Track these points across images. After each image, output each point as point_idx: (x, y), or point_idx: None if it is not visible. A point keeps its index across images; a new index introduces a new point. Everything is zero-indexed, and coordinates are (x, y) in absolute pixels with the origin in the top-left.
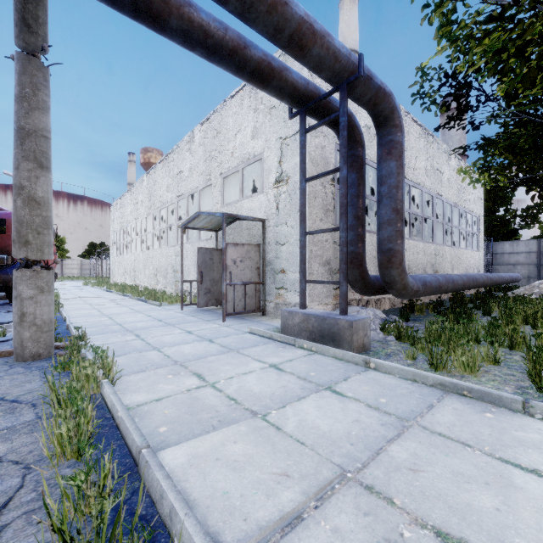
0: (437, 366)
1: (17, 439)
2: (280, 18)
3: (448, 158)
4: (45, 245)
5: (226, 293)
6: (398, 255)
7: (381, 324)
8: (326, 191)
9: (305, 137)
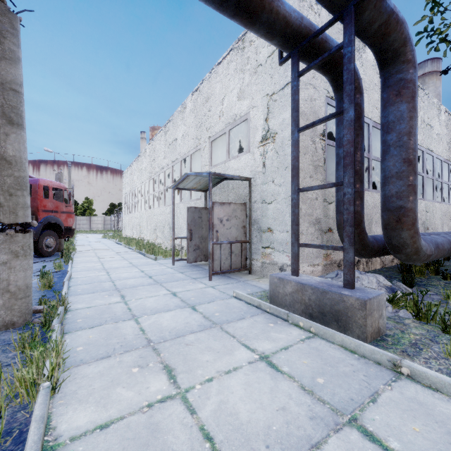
0: None
1: None
2: None
3: (438, 112)
4: (19, 207)
5: (213, 252)
6: (410, 214)
7: (389, 295)
8: (315, 146)
9: (297, 82)
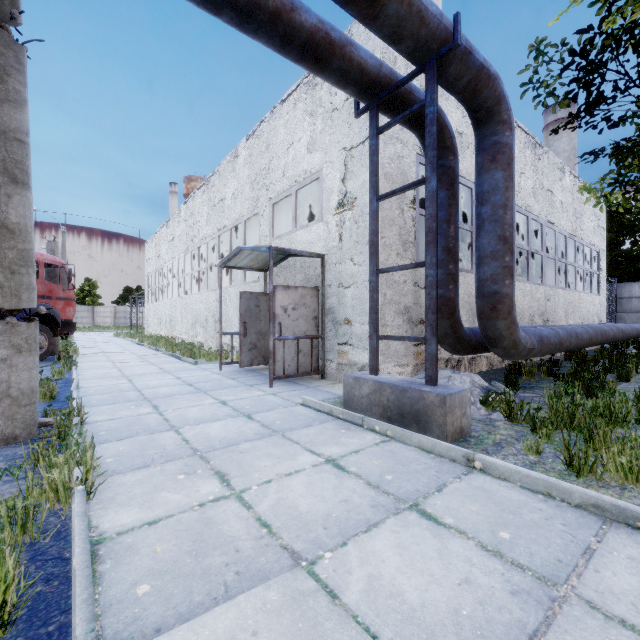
0: (579, 468)
1: None
2: None
3: (561, 175)
4: (23, 289)
5: (275, 350)
6: (506, 301)
7: (482, 396)
8: (404, 216)
9: (376, 140)
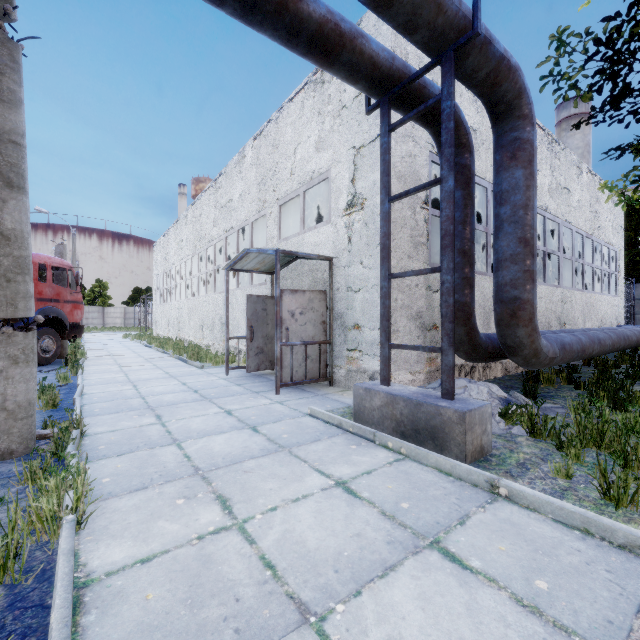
0: (618, 499)
1: None
2: None
3: (578, 172)
4: (19, 297)
5: (282, 356)
6: (527, 307)
7: (502, 408)
8: (416, 217)
9: (388, 138)
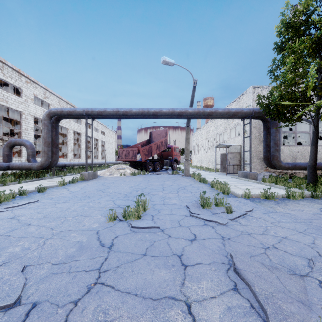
0: (263, 181)
1: (192, 180)
2: (229, 114)
3: None
4: (189, 157)
5: (228, 168)
6: (275, 156)
7: (268, 176)
8: (260, 135)
9: (243, 127)
